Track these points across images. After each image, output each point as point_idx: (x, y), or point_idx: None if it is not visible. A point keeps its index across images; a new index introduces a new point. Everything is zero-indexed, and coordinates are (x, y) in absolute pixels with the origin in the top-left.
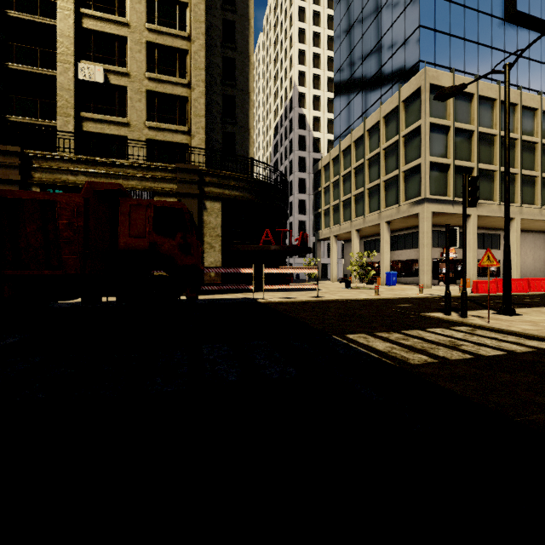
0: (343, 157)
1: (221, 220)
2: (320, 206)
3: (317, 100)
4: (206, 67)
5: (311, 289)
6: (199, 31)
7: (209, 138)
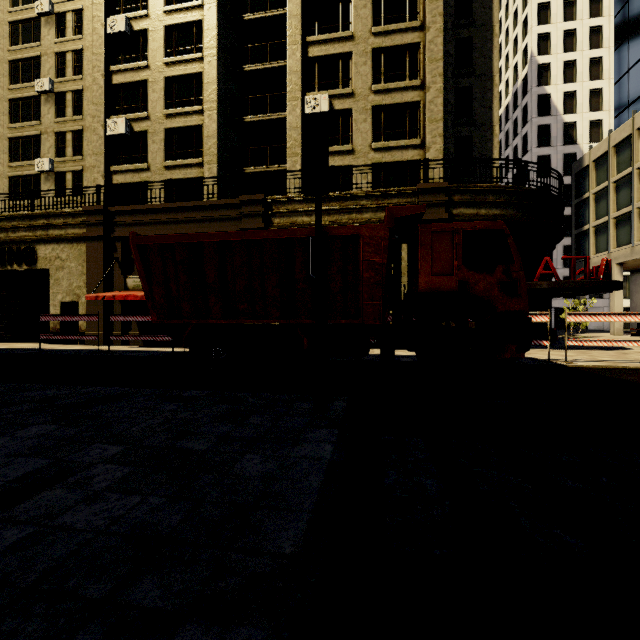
0: (639, 137)
1: None
2: (586, 221)
3: (569, 68)
4: None
5: (609, 347)
6: (436, 13)
7: None
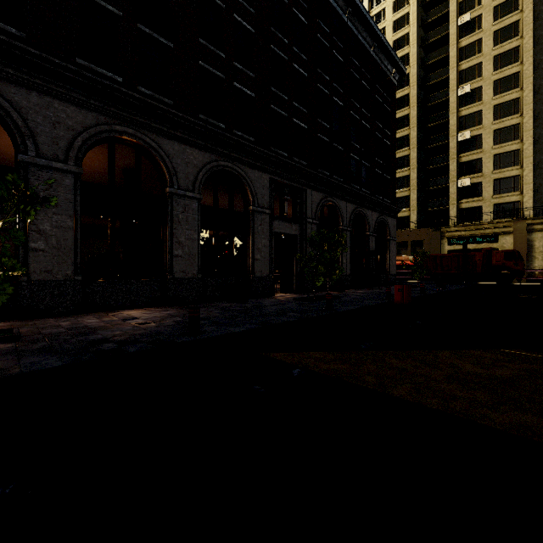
0: None
1: None
2: None
3: None
4: (536, 140)
5: None
6: (528, 136)
7: (538, 185)
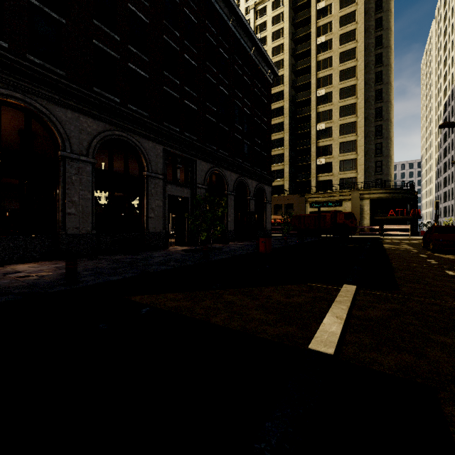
0: None
1: (369, 207)
2: None
3: None
4: (366, 134)
5: None
6: (361, 131)
7: (367, 166)
